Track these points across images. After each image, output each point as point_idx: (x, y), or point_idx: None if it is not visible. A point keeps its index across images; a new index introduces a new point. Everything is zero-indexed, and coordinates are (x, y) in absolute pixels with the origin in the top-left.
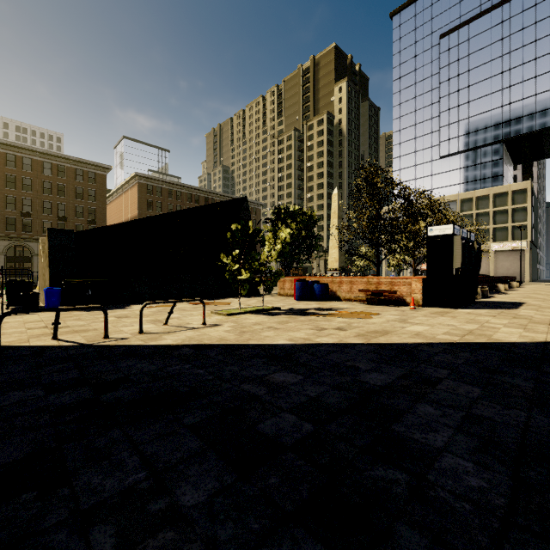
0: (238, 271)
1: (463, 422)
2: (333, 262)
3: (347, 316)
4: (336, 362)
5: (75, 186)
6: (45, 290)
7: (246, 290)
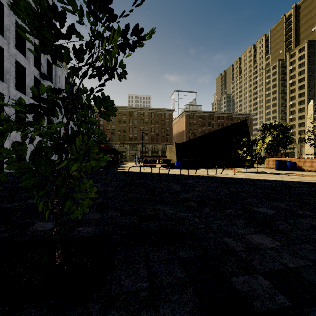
0: (245, 156)
1: (312, 190)
2: (309, 149)
3: (301, 176)
4: (284, 182)
5: (161, 120)
6: (177, 162)
7: (249, 164)
